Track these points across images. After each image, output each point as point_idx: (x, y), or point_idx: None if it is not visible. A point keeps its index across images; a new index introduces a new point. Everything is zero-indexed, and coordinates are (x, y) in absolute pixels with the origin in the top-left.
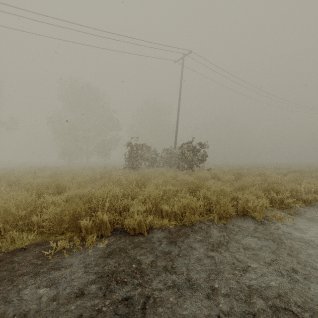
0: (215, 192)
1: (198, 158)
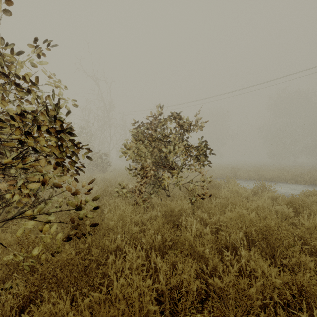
0: None
1: None
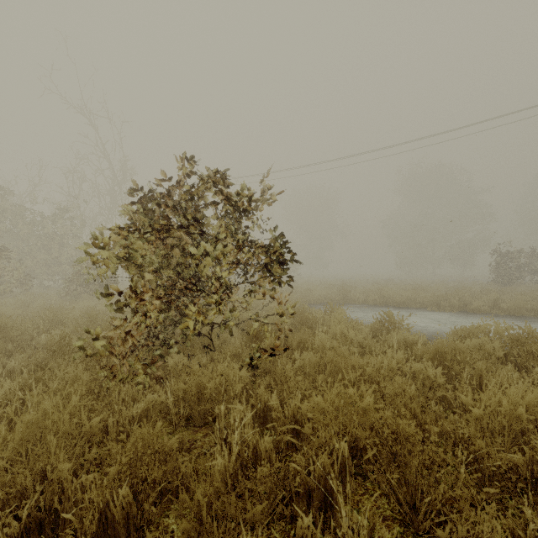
0: None
1: None
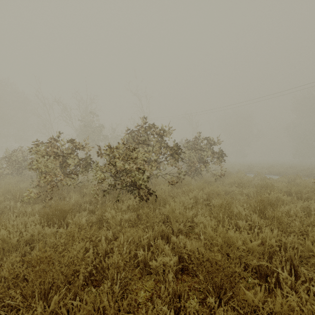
0: None
1: None
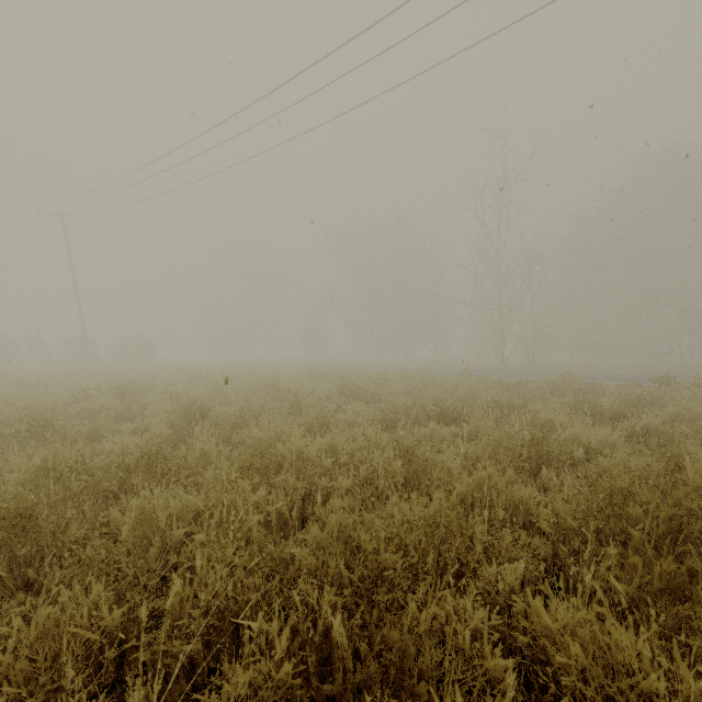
0: None
1: None
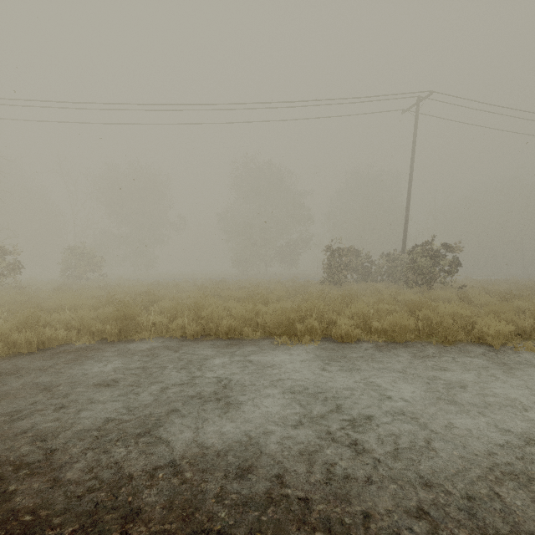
0: (443, 314)
1: (441, 269)
